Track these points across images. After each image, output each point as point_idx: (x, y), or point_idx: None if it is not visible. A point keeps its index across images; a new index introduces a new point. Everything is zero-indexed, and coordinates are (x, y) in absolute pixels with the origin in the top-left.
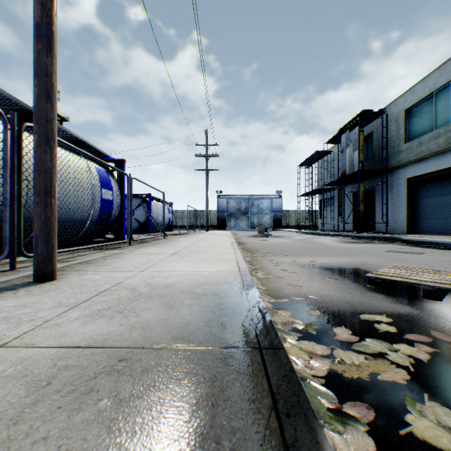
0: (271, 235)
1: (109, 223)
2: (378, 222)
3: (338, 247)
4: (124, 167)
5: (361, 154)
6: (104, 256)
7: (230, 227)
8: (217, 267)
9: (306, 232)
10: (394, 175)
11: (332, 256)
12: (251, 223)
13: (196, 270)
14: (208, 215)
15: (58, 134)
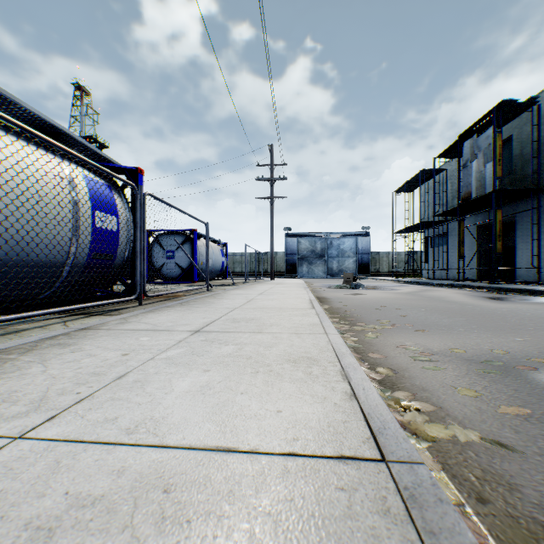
0: (362, 286)
1: (113, 267)
2: (521, 267)
3: (495, 310)
4: (140, 181)
5: (497, 167)
6: (52, 335)
7: (302, 275)
8: (290, 409)
9: (409, 282)
10: None
11: (515, 332)
12: (329, 268)
13: (214, 442)
14: (273, 259)
15: (7, 112)
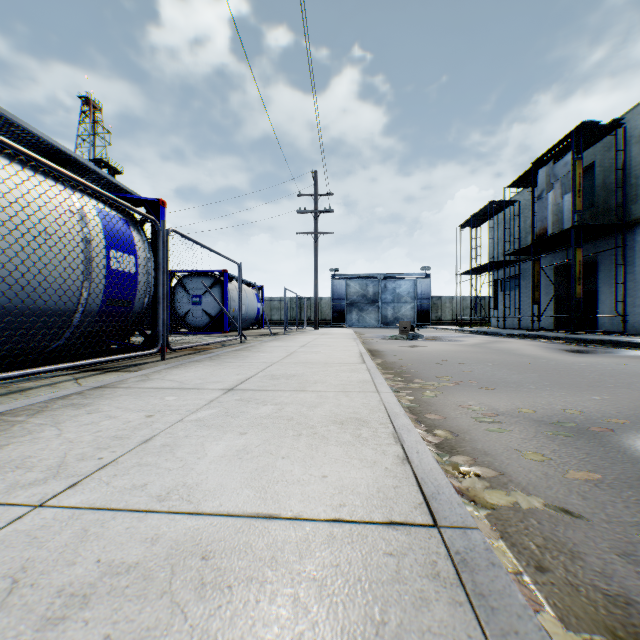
0: (421, 337)
1: (131, 316)
2: (604, 314)
3: (572, 364)
4: (162, 214)
5: (577, 199)
6: (63, 394)
7: (351, 323)
8: (336, 474)
9: (476, 332)
10: (636, 233)
11: (593, 390)
12: (383, 316)
13: (254, 508)
14: (317, 305)
15: (8, 134)
